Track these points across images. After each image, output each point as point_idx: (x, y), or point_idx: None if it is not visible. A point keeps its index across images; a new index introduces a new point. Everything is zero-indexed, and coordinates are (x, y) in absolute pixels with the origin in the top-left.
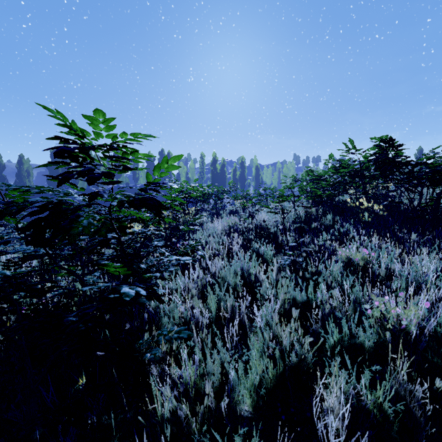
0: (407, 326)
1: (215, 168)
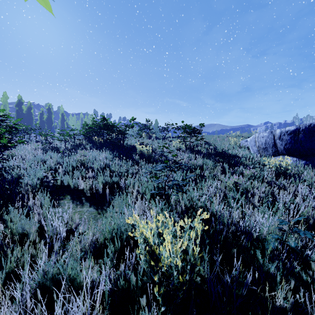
0: (80, 159)
1: (21, 109)
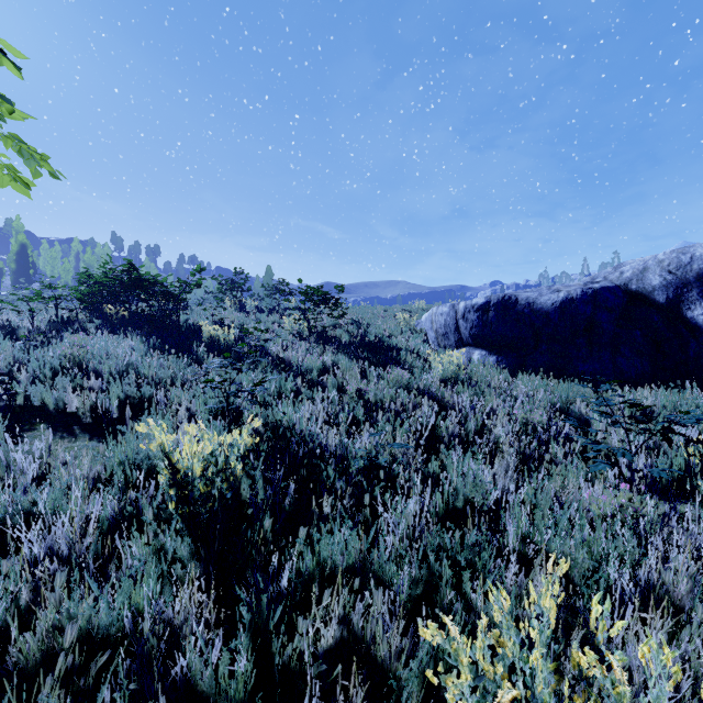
0: (72, 353)
1: None
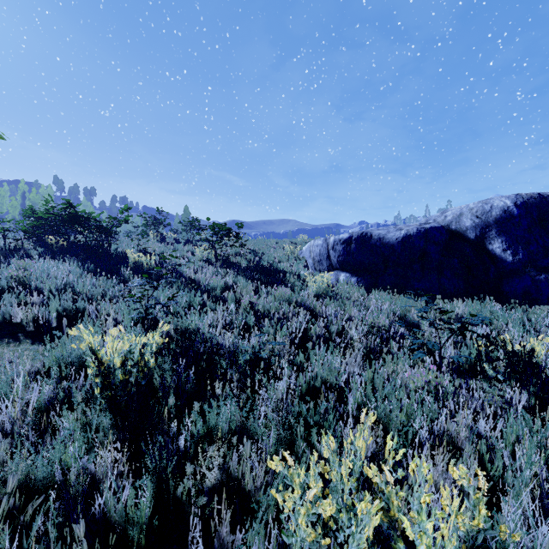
0: (17, 274)
1: None
